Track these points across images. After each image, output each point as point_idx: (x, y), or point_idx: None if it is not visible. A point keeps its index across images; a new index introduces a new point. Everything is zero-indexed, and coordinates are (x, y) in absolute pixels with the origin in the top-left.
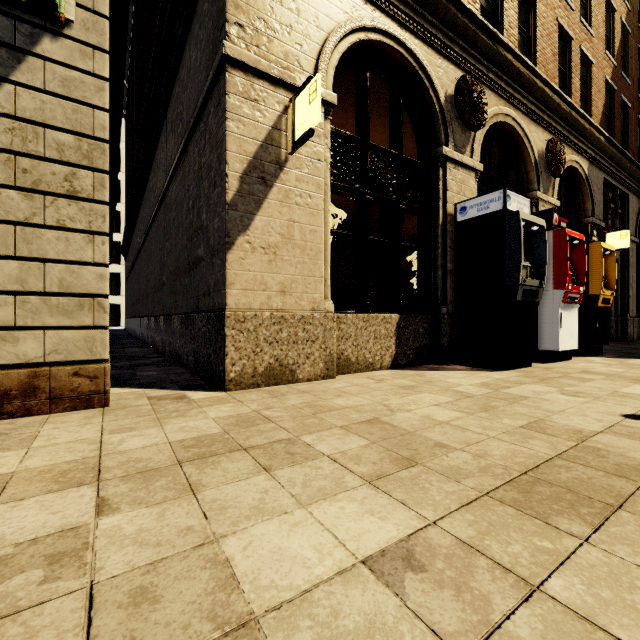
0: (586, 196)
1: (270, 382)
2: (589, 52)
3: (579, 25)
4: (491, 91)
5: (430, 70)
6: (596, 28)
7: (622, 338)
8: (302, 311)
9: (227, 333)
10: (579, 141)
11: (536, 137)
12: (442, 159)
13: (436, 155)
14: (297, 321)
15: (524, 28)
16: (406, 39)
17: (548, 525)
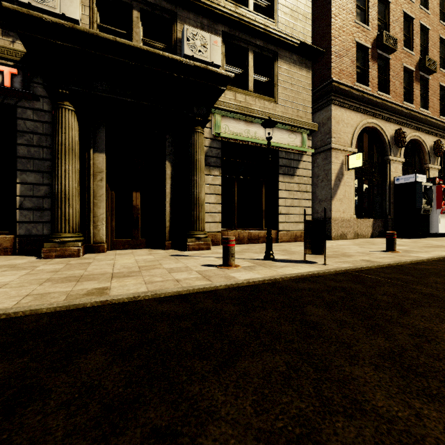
0: None
1: (341, 239)
2: None
3: None
4: (408, 128)
5: (385, 129)
6: None
7: None
8: (348, 218)
9: (332, 224)
10: None
11: (428, 140)
12: (388, 160)
13: (386, 159)
14: (347, 221)
15: (422, 91)
16: (377, 122)
17: (430, 248)
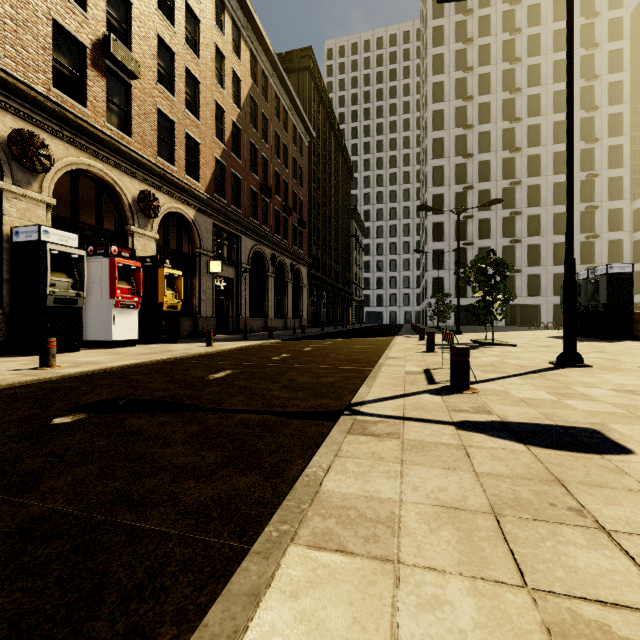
0: (195, 234)
1: None
2: (196, 135)
3: (184, 114)
4: (70, 144)
5: None
6: (204, 119)
7: (237, 332)
8: None
9: None
10: (182, 195)
11: (131, 186)
12: None
13: None
14: None
15: (124, 102)
16: None
17: None
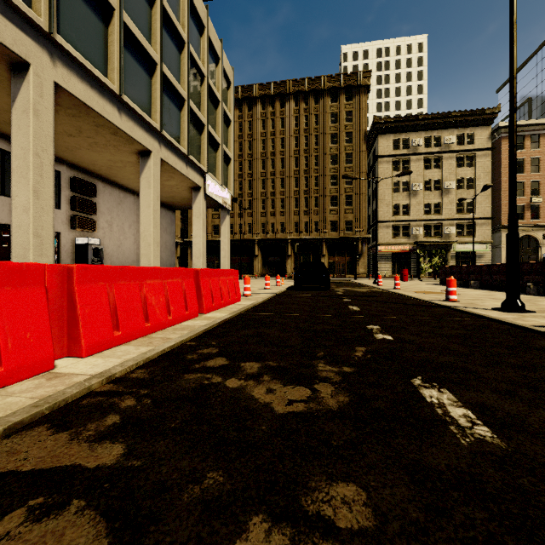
0: None
1: None
2: None
3: None
4: None
5: (536, 234)
6: None
7: None
8: None
9: None
10: None
11: None
12: (539, 247)
13: (538, 246)
14: None
15: None
16: (530, 232)
17: None
